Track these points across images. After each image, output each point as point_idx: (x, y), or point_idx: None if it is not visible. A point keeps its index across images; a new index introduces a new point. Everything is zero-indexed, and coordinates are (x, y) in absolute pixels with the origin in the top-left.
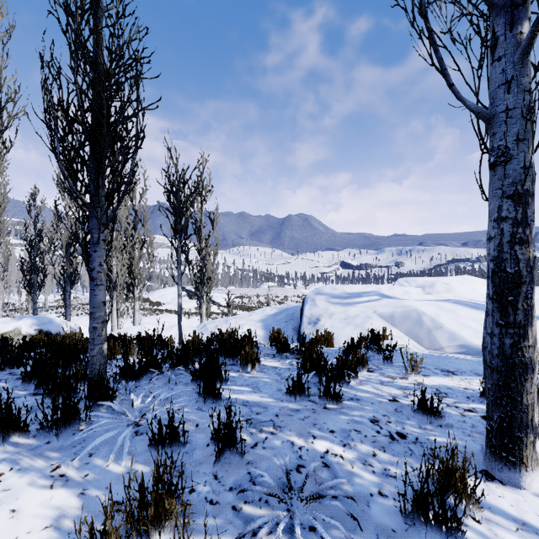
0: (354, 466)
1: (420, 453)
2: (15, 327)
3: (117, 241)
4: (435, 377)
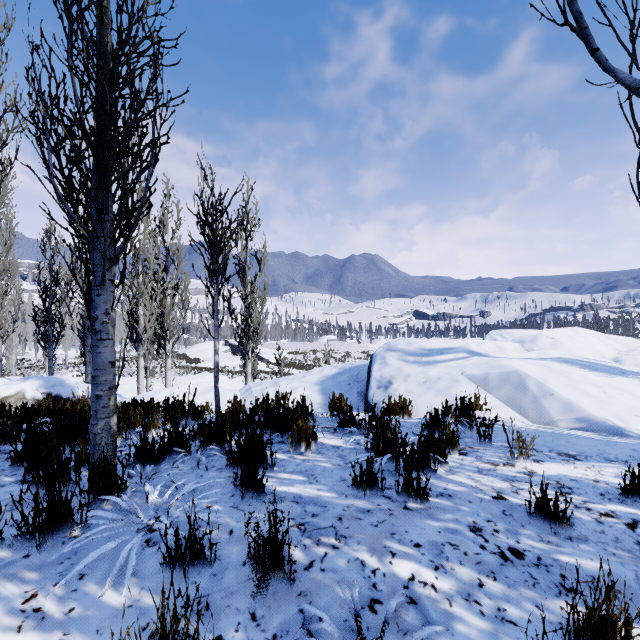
0: (452, 604)
1: (547, 583)
2: (18, 390)
3: (145, 285)
4: (552, 464)
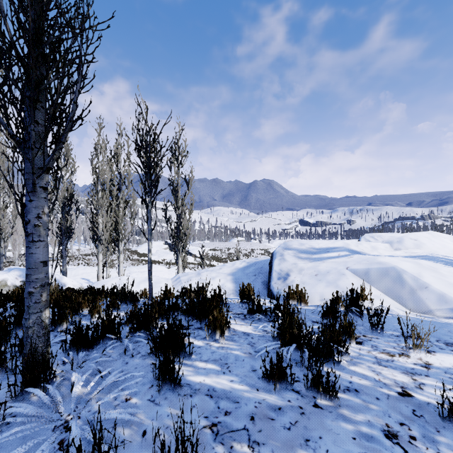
0: None
1: None
2: (2, 278)
3: (102, 200)
4: (443, 355)
